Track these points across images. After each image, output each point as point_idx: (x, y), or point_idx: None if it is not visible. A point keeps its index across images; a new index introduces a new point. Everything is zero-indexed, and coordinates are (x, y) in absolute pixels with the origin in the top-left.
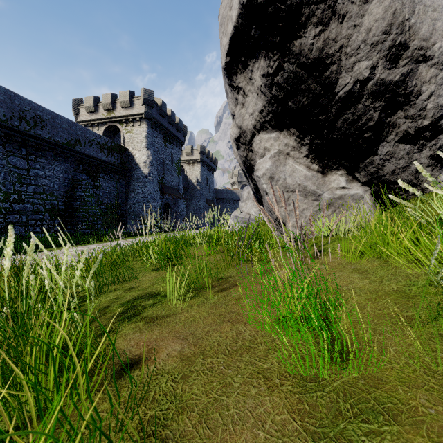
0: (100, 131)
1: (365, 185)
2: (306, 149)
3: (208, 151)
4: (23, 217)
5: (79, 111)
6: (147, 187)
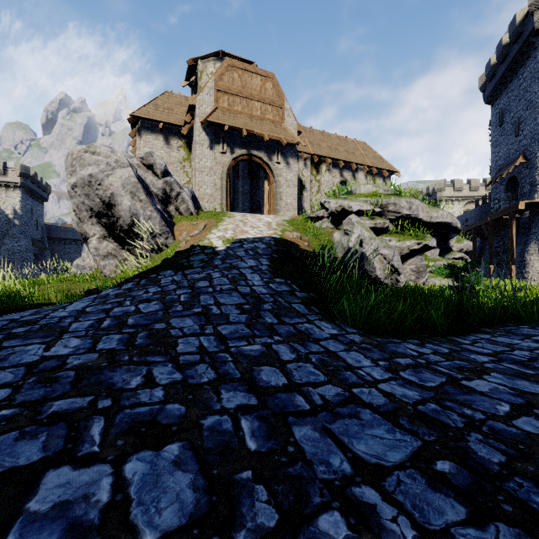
0: None
1: (134, 255)
2: (112, 238)
3: (35, 174)
4: None
5: None
6: None
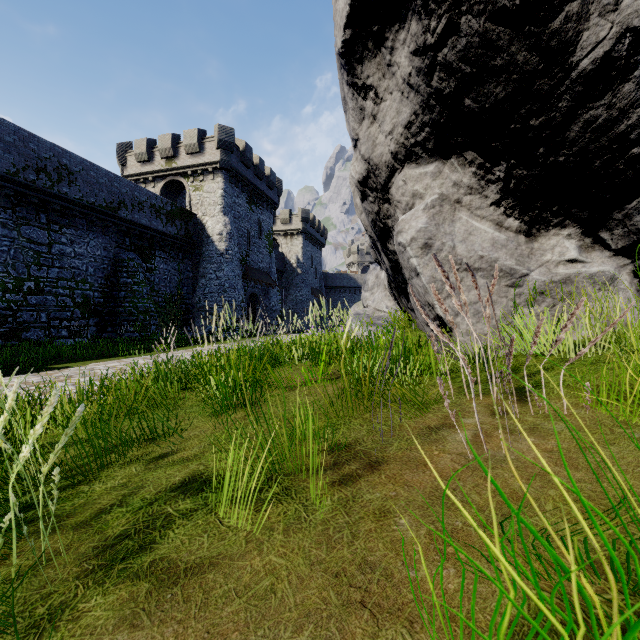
0: (156, 190)
1: (620, 256)
2: (496, 189)
3: (314, 217)
4: (42, 315)
5: (126, 161)
6: (224, 271)
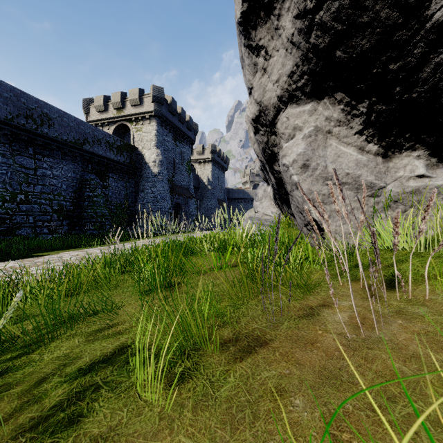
0: (110, 131)
1: None
2: (359, 121)
3: (219, 149)
4: (30, 218)
5: (89, 111)
6: (157, 187)
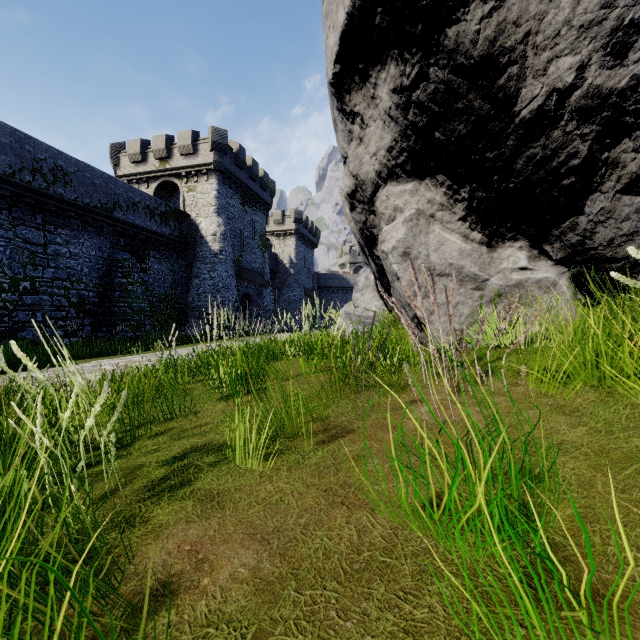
0: (149, 190)
1: (560, 265)
2: (462, 207)
3: (306, 218)
4: (37, 315)
5: (119, 161)
6: (218, 271)
